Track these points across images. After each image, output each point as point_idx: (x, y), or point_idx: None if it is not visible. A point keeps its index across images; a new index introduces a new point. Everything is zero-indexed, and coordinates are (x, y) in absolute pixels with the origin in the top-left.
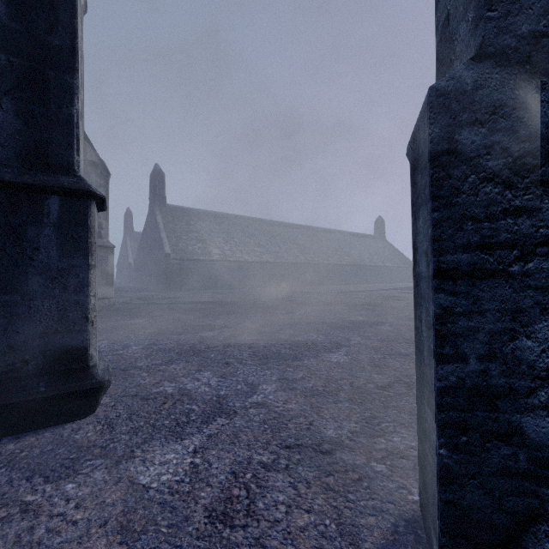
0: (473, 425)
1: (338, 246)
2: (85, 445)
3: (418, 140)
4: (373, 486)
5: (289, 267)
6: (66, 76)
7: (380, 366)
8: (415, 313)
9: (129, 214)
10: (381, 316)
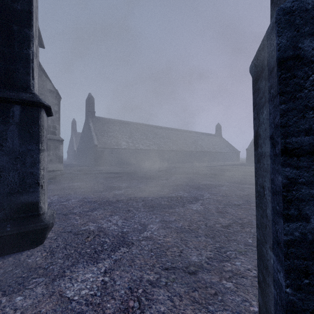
0: (313, 270)
1: (194, 140)
2: (33, 267)
3: (262, 56)
4: (225, 299)
5: (166, 152)
6: (25, 29)
7: (223, 212)
8: (256, 181)
9: (74, 122)
10: (221, 181)
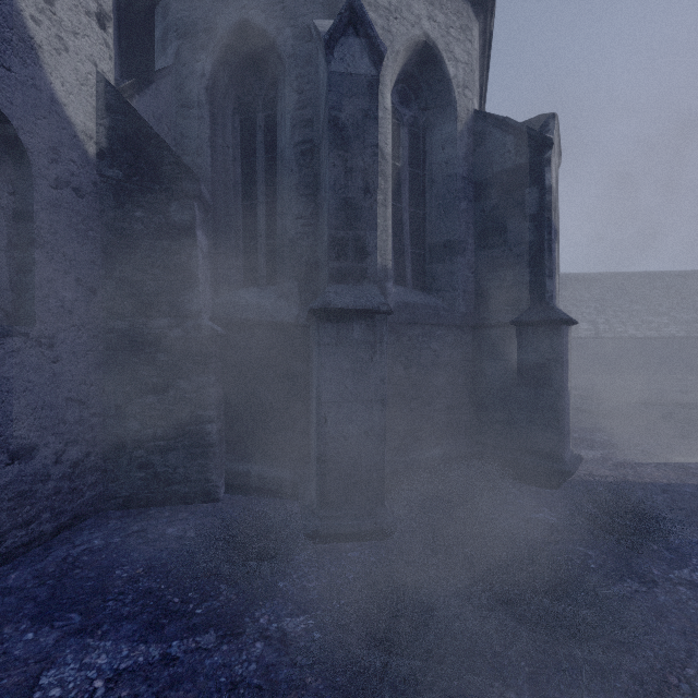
0: None
1: None
2: None
3: None
4: None
5: None
6: None
7: None
8: None
9: None
10: None
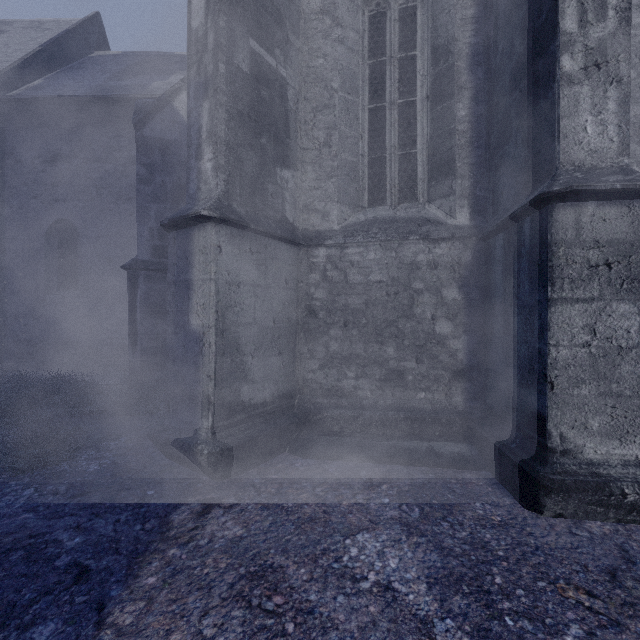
0: None
1: None
2: (453, 508)
3: None
4: None
5: None
6: (550, 48)
7: None
8: None
9: None
10: None
